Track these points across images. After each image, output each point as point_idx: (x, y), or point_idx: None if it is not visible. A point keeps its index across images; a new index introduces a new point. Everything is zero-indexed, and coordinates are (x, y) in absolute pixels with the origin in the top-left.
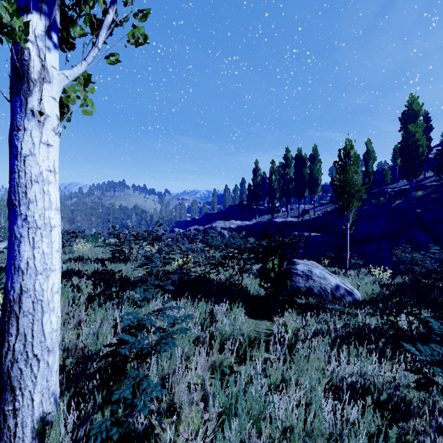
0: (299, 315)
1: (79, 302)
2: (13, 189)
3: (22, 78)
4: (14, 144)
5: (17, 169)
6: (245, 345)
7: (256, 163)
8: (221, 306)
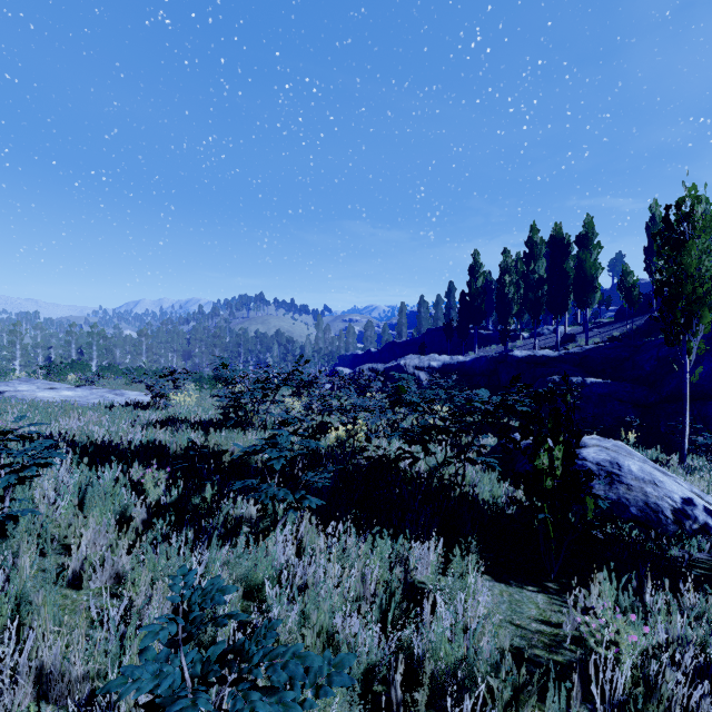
0: (626, 593)
1: (132, 522)
2: None
3: None
4: None
5: None
6: (503, 702)
7: (475, 256)
8: (425, 550)
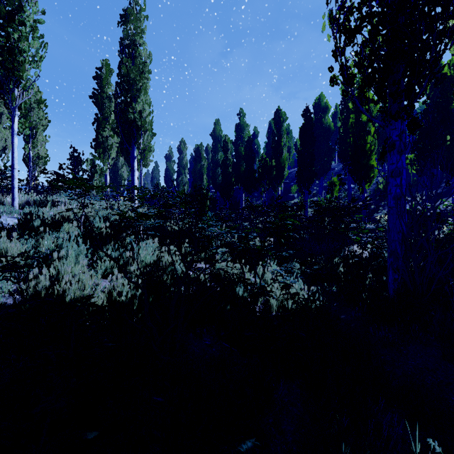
0: None
1: None
2: None
3: None
4: None
5: None
6: None
7: None
8: None
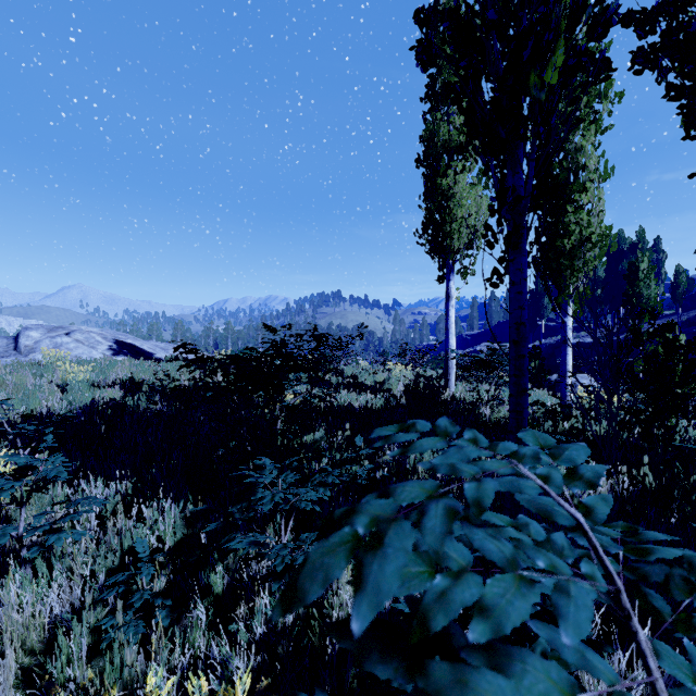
0: None
1: None
2: (448, 325)
3: (450, 297)
4: (448, 314)
5: (449, 320)
6: None
7: None
8: None
